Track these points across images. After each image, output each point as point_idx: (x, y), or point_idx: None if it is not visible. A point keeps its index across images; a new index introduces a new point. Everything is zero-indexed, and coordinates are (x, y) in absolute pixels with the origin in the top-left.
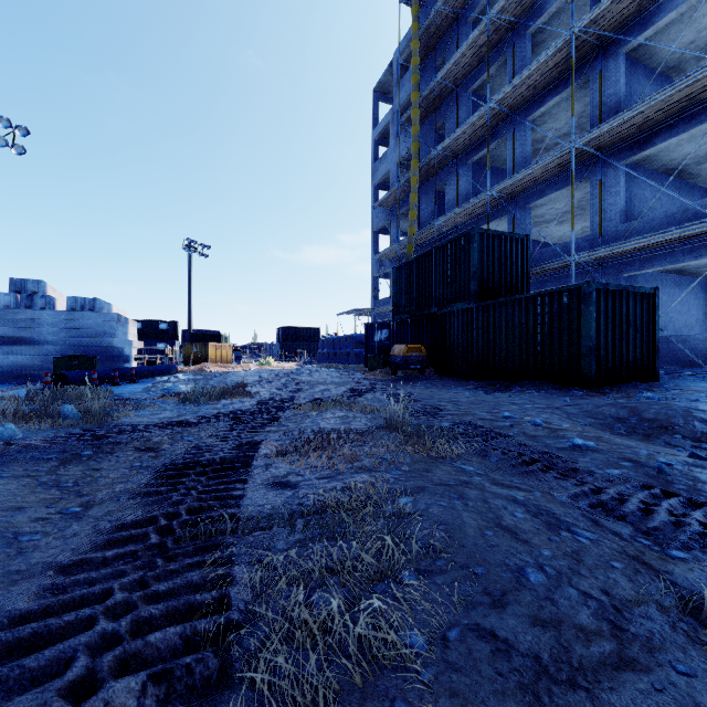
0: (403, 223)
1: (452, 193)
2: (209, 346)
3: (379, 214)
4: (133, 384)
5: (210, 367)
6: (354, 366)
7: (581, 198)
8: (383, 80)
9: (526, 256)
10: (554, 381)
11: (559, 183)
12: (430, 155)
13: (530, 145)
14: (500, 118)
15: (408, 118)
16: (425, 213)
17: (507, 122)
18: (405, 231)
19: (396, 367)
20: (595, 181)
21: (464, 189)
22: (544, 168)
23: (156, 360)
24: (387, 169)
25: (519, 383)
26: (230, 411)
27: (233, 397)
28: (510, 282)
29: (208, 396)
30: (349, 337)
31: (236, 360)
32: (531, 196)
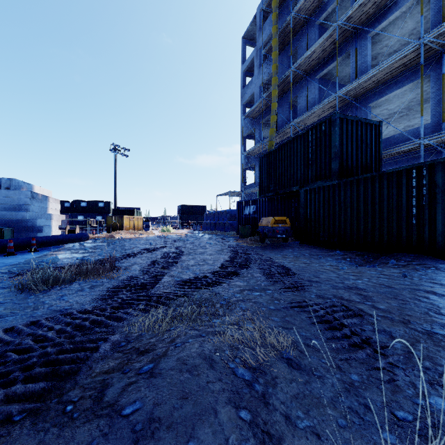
0: (264, 131)
1: (303, 103)
2: (124, 218)
3: (247, 123)
4: (29, 253)
5: (123, 233)
6: (228, 233)
7: (412, 98)
8: (250, 29)
9: (378, 140)
10: (434, 255)
11: (399, 83)
12: (286, 73)
13: (371, 56)
14: (345, 37)
15: (268, 49)
16: (281, 120)
17: (350, 40)
18: (265, 137)
19: (264, 236)
20: (437, 76)
21: (313, 98)
22: (388, 68)
23: (75, 229)
24: (252, 91)
25: (390, 255)
26: (37, 321)
27: (94, 275)
28: (366, 162)
29: (51, 280)
30: (225, 211)
31: (146, 228)
32: (373, 96)
